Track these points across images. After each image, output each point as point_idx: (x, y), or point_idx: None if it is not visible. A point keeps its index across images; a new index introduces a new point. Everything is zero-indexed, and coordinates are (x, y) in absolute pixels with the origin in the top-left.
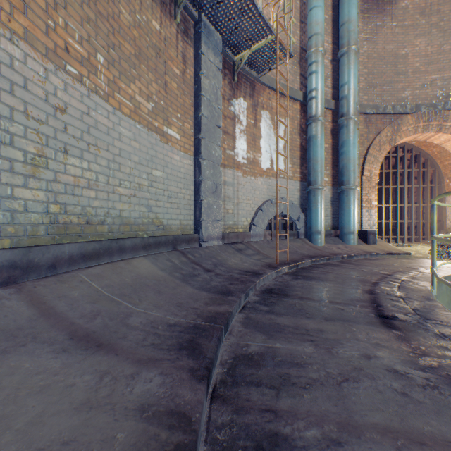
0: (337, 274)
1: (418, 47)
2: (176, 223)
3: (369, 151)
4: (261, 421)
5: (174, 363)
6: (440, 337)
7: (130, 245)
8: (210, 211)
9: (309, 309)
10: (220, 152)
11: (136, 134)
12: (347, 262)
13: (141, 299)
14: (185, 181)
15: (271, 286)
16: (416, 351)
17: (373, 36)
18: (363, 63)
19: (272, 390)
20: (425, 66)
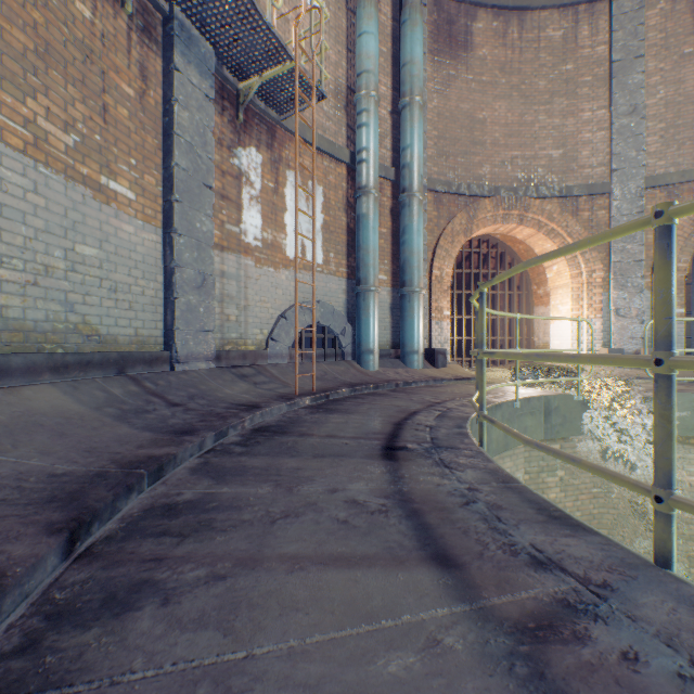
0: (375, 405)
1: (497, 113)
2: (128, 332)
3: (440, 243)
4: (135, 571)
5: (25, 518)
6: (435, 464)
7: (21, 365)
8: (192, 315)
9: (303, 446)
10: (211, 226)
11: (39, 182)
12: (400, 391)
13: (20, 444)
14: (146, 267)
15: (272, 423)
16: (396, 480)
17: (446, 88)
18: (433, 123)
19: (177, 538)
20: (505, 138)
